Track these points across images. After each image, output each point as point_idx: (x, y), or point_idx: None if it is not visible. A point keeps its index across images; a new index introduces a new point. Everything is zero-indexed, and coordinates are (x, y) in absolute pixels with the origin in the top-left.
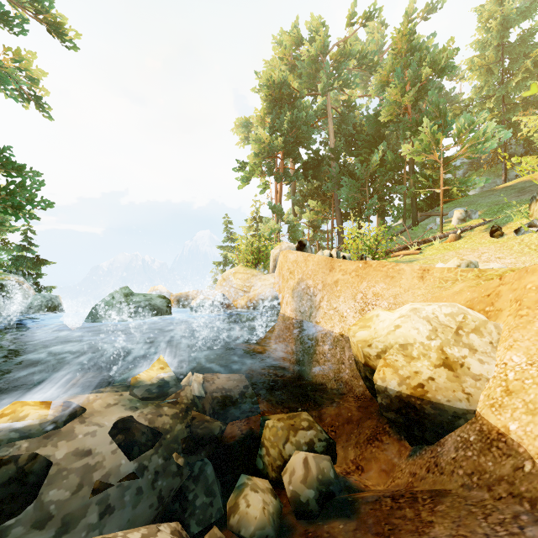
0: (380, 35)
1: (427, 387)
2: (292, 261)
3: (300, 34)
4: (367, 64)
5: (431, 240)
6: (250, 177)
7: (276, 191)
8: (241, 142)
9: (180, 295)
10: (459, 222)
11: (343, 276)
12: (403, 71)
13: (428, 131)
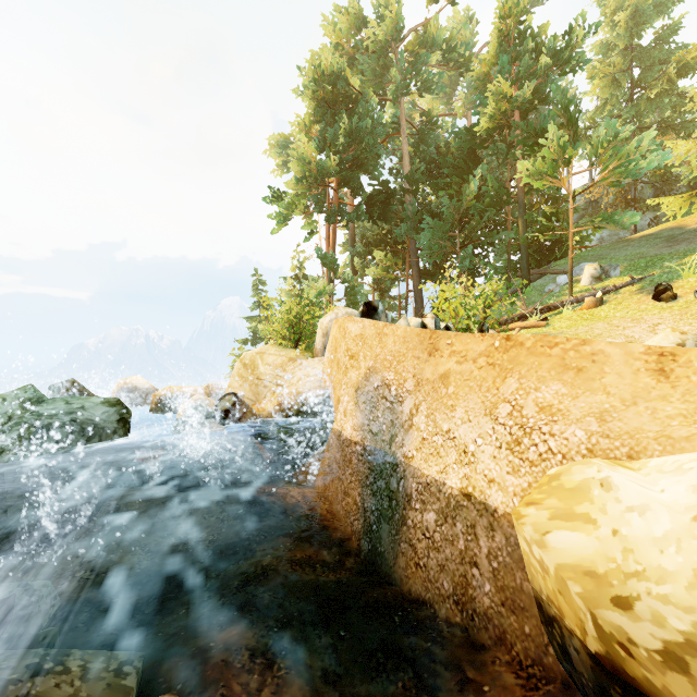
0: (469, 32)
1: None
2: (354, 335)
3: (362, 11)
4: (456, 60)
5: (558, 307)
6: (290, 215)
7: (327, 236)
8: (278, 169)
9: (167, 393)
10: (593, 281)
11: (459, 366)
12: (509, 65)
13: (553, 144)
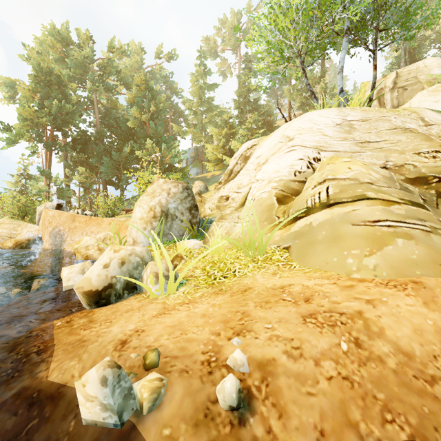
0: (139, 58)
1: (89, 256)
2: (51, 215)
3: (70, 36)
4: (125, 81)
5: None
6: (17, 140)
7: (46, 156)
8: (5, 99)
9: None
10: None
11: (79, 224)
12: (143, 100)
13: (150, 144)
